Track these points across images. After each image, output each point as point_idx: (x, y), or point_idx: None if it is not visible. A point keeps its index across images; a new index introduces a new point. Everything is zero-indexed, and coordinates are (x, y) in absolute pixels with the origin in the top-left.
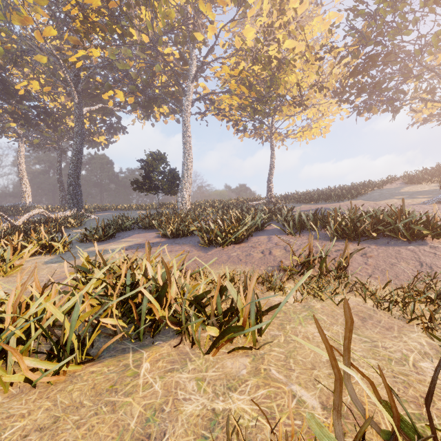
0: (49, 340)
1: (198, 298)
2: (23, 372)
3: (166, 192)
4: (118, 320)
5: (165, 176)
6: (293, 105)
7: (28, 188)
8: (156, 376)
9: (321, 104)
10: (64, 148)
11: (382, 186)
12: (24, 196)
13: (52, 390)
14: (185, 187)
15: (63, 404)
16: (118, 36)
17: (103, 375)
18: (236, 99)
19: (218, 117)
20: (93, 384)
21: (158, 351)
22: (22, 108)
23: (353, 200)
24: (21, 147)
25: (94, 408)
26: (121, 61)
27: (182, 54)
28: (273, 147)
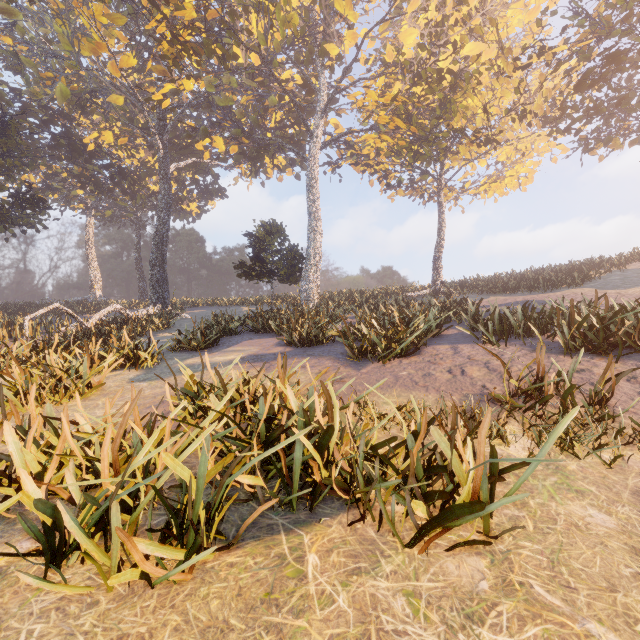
0: (165, 508)
1: (375, 446)
2: (138, 564)
3: (283, 280)
4: (257, 477)
5: (283, 257)
6: (475, 143)
7: (98, 277)
8: (335, 581)
9: (522, 138)
10: (144, 221)
11: (624, 265)
12: (93, 288)
13: (176, 593)
14: (311, 272)
15: (198, 622)
16: (218, 60)
17: (248, 572)
18: (387, 139)
19: (356, 168)
20: (237, 588)
21: (324, 534)
22: (91, 169)
23: (577, 288)
24: (90, 221)
25: (250, 634)
26: (222, 95)
27: (307, 78)
28: (442, 209)
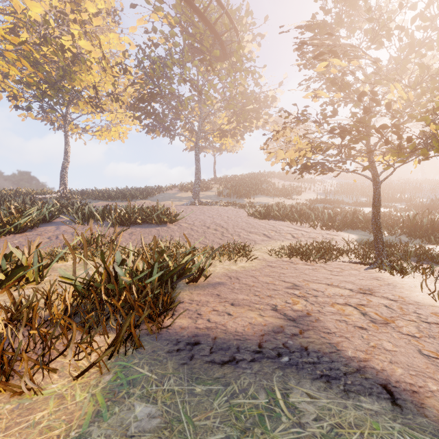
0: None
1: None
2: None
3: None
4: None
5: None
6: (90, 104)
7: None
8: None
9: (118, 113)
10: None
11: (166, 191)
12: None
13: None
14: None
15: None
16: None
17: None
18: (15, 71)
19: None
20: None
21: None
22: None
23: (144, 200)
24: None
25: None
26: None
27: None
28: (68, 139)
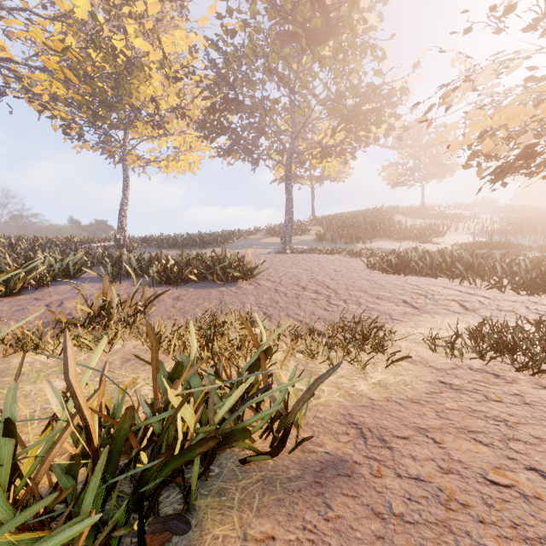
0: None
1: None
2: None
3: None
4: None
5: None
6: (150, 124)
7: None
8: None
9: (186, 134)
10: None
11: (248, 236)
12: None
13: None
14: None
15: None
16: None
17: None
18: (60, 87)
19: (33, 105)
20: None
21: None
22: None
23: (218, 247)
24: None
25: None
26: None
27: None
28: (127, 172)
